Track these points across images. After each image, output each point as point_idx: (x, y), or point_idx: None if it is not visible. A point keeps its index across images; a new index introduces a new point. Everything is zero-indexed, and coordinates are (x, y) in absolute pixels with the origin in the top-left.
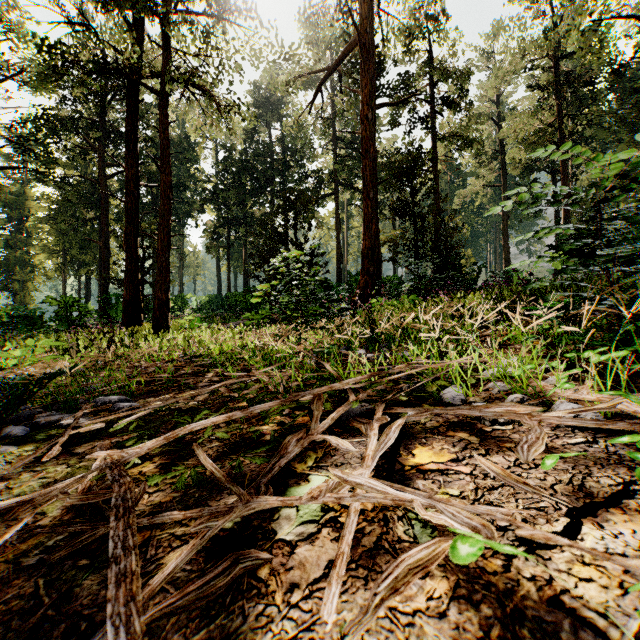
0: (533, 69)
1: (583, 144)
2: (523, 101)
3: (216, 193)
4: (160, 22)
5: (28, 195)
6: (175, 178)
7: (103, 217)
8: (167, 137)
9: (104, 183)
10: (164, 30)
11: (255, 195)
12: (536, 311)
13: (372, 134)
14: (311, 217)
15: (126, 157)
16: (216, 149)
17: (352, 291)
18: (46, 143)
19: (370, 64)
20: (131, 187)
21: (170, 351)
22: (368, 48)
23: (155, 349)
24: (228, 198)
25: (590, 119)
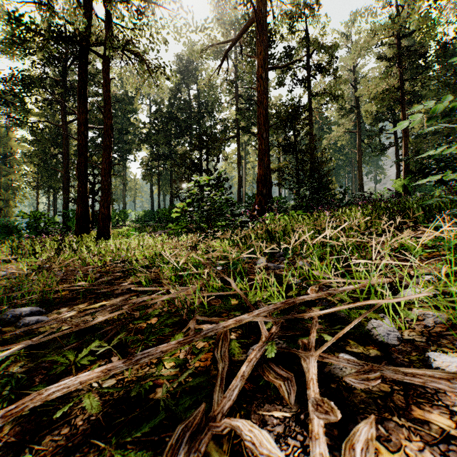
0: (382, 45)
1: (415, 102)
2: (372, 70)
3: (149, 136)
4: (103, 1)
5: (10, 137)
6: (119, 125)
7: (64, 152)
8: (109, 90)
9: (65, 127)
10: (106, 7)
11: (178, 137)
12: (451, 227)
13: (265, 89)
14: (219, 152)
15: (78, 105)
16: (150, 104)
17: (249, 208)
18: (24, 99)
19: (263, 37)
20: (82, 128)
21: (104, 256)
22: (262, 25)
23: (95, 253)
24: (158, 139)
25: (423, 82)
